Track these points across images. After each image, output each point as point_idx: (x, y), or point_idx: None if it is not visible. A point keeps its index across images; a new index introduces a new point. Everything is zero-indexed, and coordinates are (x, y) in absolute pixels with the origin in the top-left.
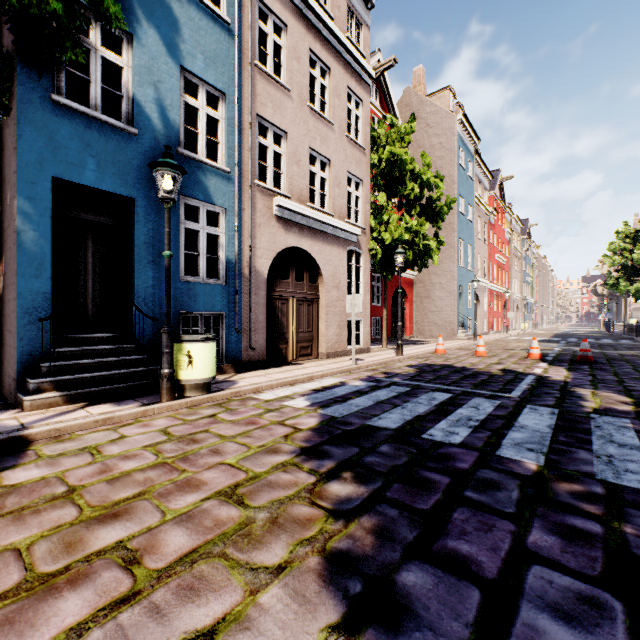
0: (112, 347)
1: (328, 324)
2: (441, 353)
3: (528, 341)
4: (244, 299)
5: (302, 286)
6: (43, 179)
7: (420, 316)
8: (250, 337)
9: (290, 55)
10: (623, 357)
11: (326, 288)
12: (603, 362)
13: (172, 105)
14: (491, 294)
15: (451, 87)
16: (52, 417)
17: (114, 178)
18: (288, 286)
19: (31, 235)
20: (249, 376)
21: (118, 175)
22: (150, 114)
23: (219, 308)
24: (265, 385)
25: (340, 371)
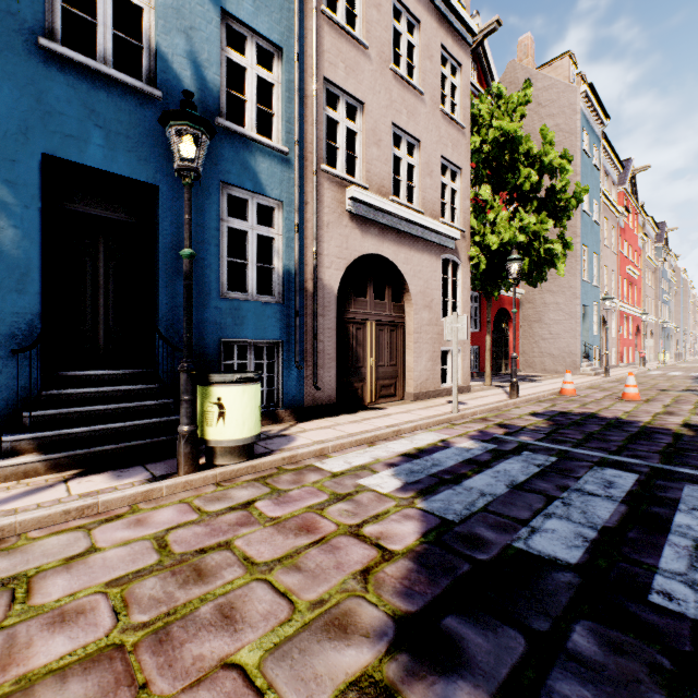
0: (126, 388)
1: (417, 355)
2: (570, 394)
3: (682, 378)
4: (307, 323)
5: (383, 306)
6: (28, 156)
7: (528, 345)
8: (315, 373)
9: (367, 1)
10: None
11: (414, 308)
12: None
13: (210, 61)
14: (620, 316)
15: (571, 53)
16: (11, 499)
17: (129, 157)
18: (365, 306)
19: (11, 233)
20: (312, 427)
21: (135, 153)
22: (179, 72)
23: (273, 335)
24: (333, 445)
25: (437, 422)
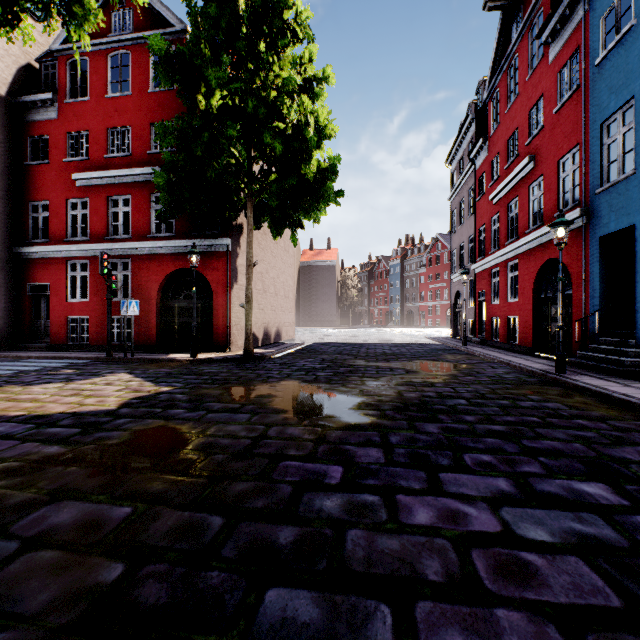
0: None
1: None
2: None
3: None
4: None
5: None
6: None
7: None
8: None
9: None
10: None
11: None
12: None
13: None
14: None
15: None
16: None
17: None
18: None
19: None
20: None
21: None
22: None
23: None
24: None
25: None
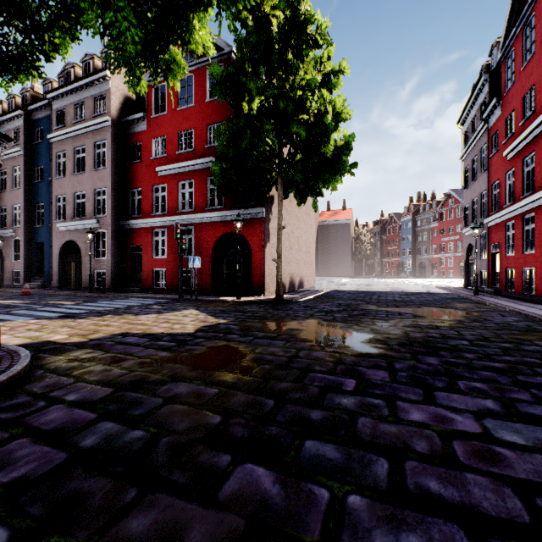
0: None
1: None
2: None
3: None
4: None
5: None
6: None
7: None
8: None
9: None
10: None
11: None
12: None
13: None
14: None
15: None
16: None
17: None
18: None
19: None
20: None
21: None
22: None
23: None
24: None
25: None
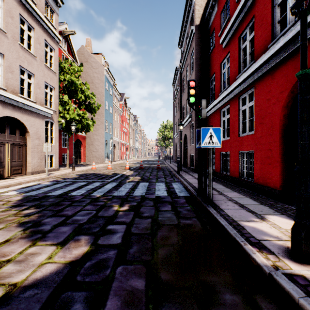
0: None
1: (33, 157)
2: (94, 169)
3: (132, 163)
4: None
5: (15, 137)
6: None
7: (89, 153)
8: None
9: (6, 14)
10: (153, 167)
11: (31, 139)
12: (146, 169)
13: None
14: (121, 144)
15: (103, 54)
16: None
17: None
18: (5, 137)
19: None
20: None
21: None
22: None
23: None
24: None
25: (39, 179)
